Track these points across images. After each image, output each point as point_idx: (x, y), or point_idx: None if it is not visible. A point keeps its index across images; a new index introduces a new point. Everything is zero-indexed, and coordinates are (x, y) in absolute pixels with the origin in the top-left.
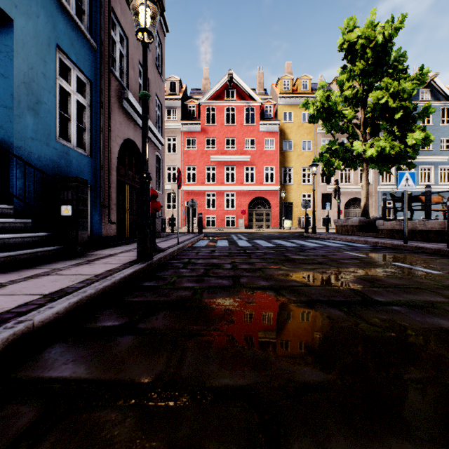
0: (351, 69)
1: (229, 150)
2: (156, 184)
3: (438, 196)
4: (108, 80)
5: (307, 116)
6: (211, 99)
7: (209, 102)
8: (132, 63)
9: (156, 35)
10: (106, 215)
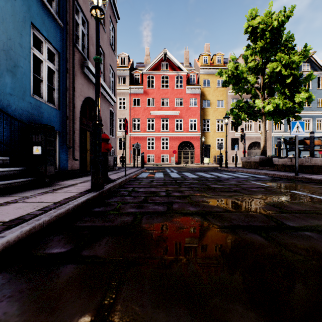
0: (253, 47)
1: (164, 107)
2: (110, 131)
3: (318, 140)
4: (72, 52)
5: (220, 82)
6: (151, 70)
7: (149, 72)
8: (91, 40)
9: (110, 21)
10: (71, 154)
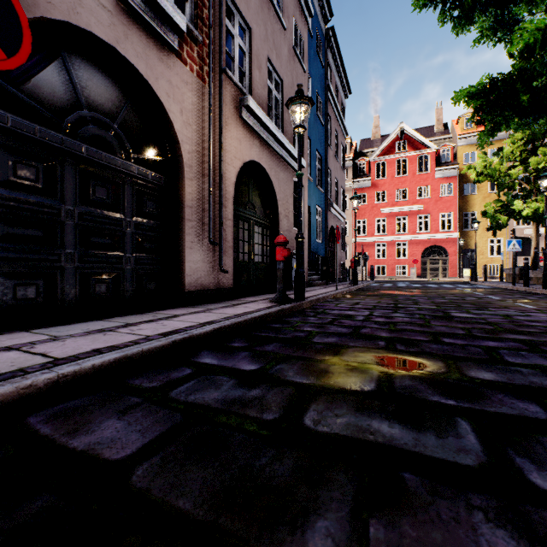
0: None
1: (399, 201)
2: (341, 246)
3: None
4: (326, 203)
5: None
6: (381, 154)
7: (379, 157)
8: (332, 182)
9: (341, 145)
10: None
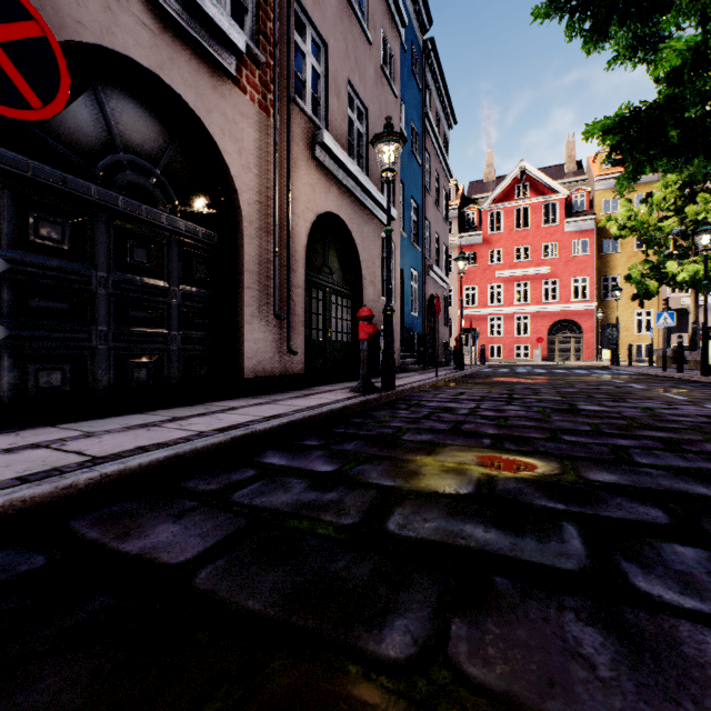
0: None
1: (519, 262)
2: (443, 320)
3: None
4: (424, 265)
5: None
6: (496, 201)
7: (493, 205)
8: (432, 238)
9: (443, 190)
10: None
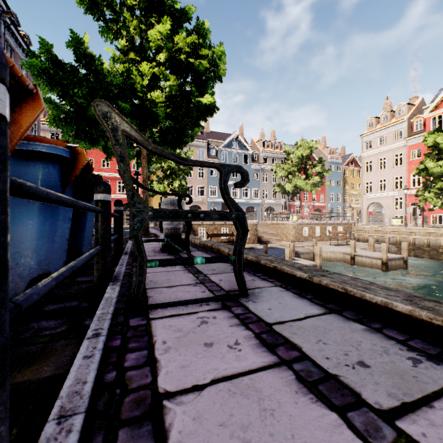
0: None
1: (105, 168)
2: None
3: None
4: None
5: None
6: None
7: None
8: None
9: None
10: None
